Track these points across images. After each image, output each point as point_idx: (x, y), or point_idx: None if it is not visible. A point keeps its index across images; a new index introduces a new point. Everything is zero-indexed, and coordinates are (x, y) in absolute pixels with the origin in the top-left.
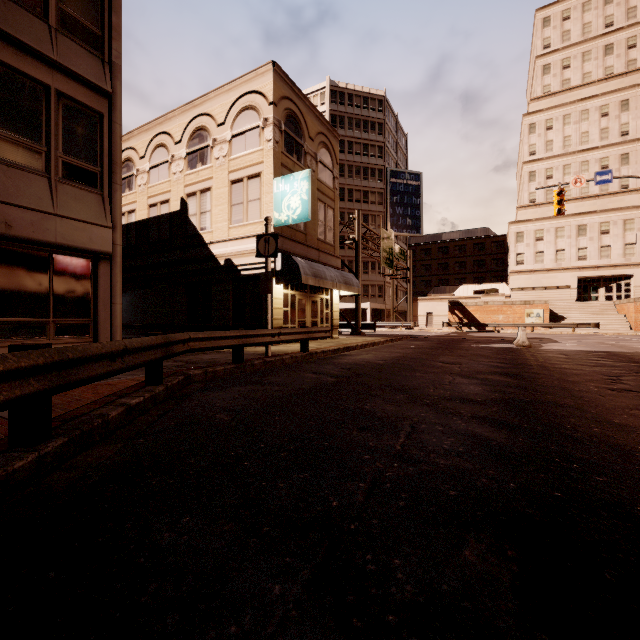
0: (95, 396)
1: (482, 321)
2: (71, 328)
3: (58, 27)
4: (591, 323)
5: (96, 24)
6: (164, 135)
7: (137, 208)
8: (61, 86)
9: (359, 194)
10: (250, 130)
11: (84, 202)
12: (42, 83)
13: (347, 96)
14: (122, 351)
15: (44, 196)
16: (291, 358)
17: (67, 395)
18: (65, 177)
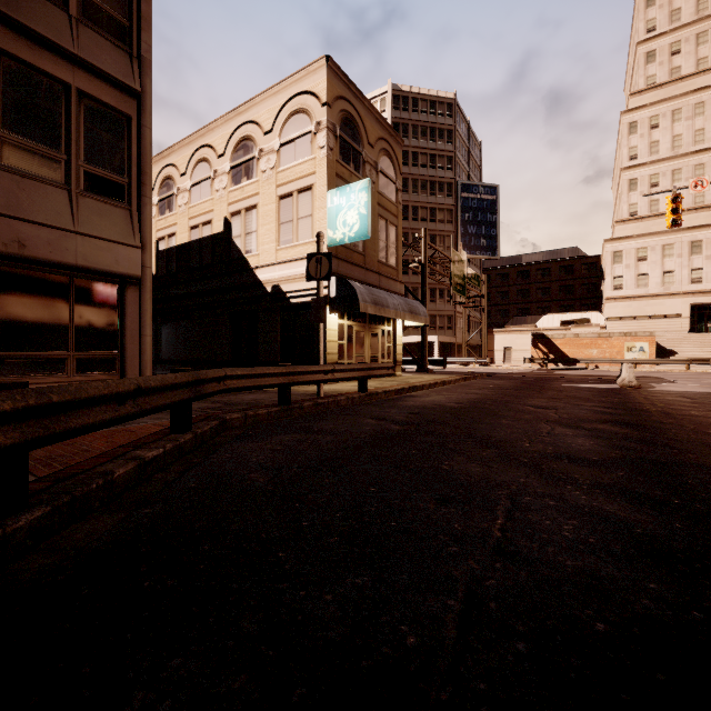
0: (107, 446)
1: (572, 356)
2: (95, 363)
3: (79, 17)
4: (710, 359)
5: (123, 13)
6: (206, 148)
7: (178, 231)
8: (83, 85)
9: (425, 212)
10: (300, 137)
11: (109, 218)
12: (61, 81)
13: (411, 101)
14: (133, 392)
15: (63, 211)
16: (347, 399)
17: (75, 444)
18: (87, 189)
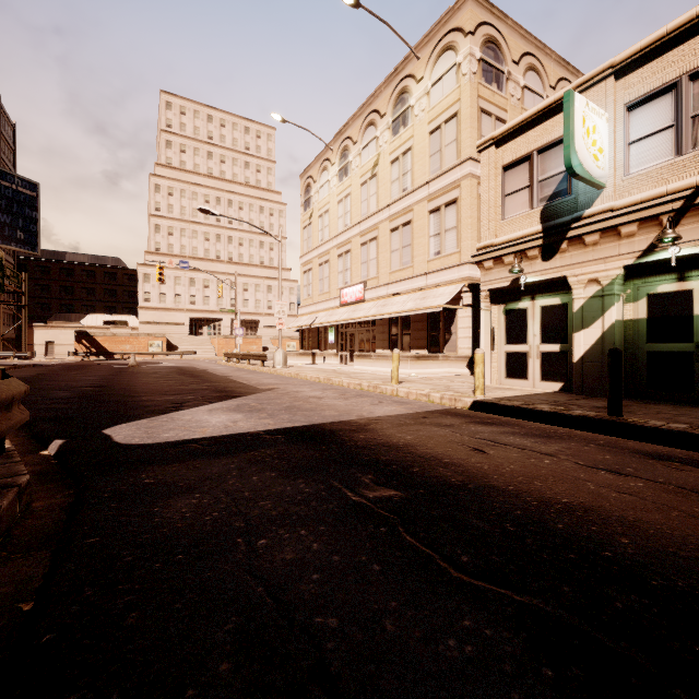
0: None
1: (111, 350)
2: None
3: None
4: (192, 351)
5: None
6: None
7: None
8: None
9: None
10: None
11: None
12: None
13: None
14: None
15: None
16: None
17: None
18: None
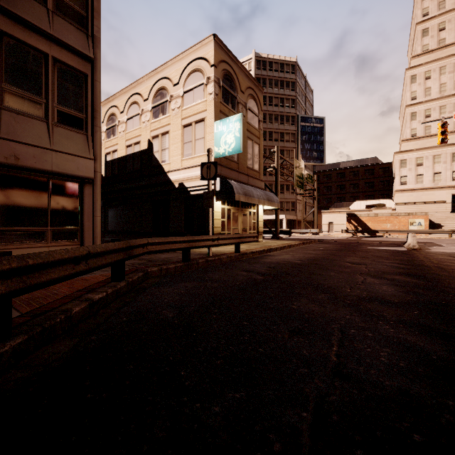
0: (69, 290)
1: (373, 228)
2: (64, 234)
3: (54, 10)
4: None
5: (82, 7)
6: (136, 95)
7: (118, 148)
8: (56, 54)
9: (277, 135)
10: (197, 87)
11: (73, 140)
12: (42, 52)
13: (268, 63)
14: (85, 255)
15: (43, 136)
16: (227, 257)
17: (49, 289)
18: (59, 122)
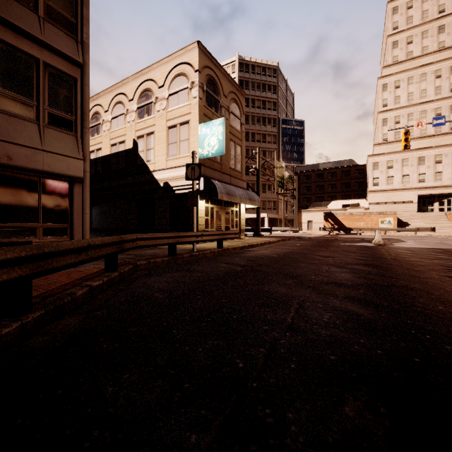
0: (68, 279)
1: (348, 226)
2: (54, 231)
3: (45, 17)
4: (428, 228)
5: (72, 15)
6: (121, 95)
7: (103, 147)
8: (47, 59)
9: (259, 136)
10: (181, 90)
11: (63, 141)
12: (34, 57)
13: (251, 66)
14: (86, 247)
15: (35, 137)
16: (210, 253)
17: (48, 279)
18: (50, 123)
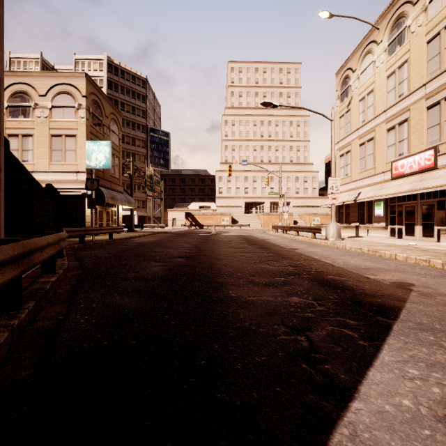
0: None
1: (202, 223)
2: None
3: None
4: (247, 224)
5: None
6: None
7: None
8: None
9: (129, 139)
10: (68, 107)
11: None
12: None
13: (120, 71)
14: None
15: None
16: (106, 242)
17: None
18: None
